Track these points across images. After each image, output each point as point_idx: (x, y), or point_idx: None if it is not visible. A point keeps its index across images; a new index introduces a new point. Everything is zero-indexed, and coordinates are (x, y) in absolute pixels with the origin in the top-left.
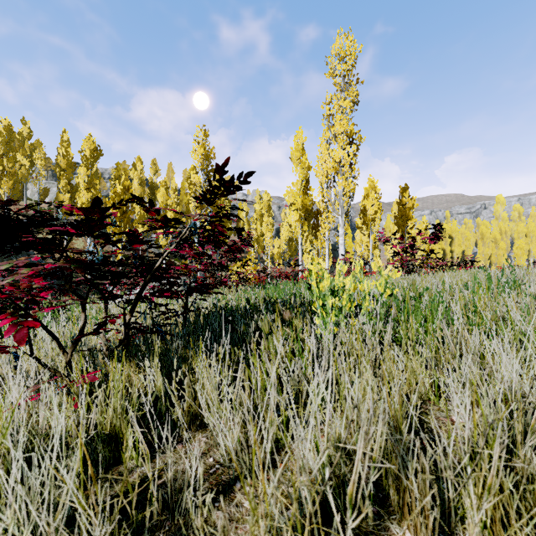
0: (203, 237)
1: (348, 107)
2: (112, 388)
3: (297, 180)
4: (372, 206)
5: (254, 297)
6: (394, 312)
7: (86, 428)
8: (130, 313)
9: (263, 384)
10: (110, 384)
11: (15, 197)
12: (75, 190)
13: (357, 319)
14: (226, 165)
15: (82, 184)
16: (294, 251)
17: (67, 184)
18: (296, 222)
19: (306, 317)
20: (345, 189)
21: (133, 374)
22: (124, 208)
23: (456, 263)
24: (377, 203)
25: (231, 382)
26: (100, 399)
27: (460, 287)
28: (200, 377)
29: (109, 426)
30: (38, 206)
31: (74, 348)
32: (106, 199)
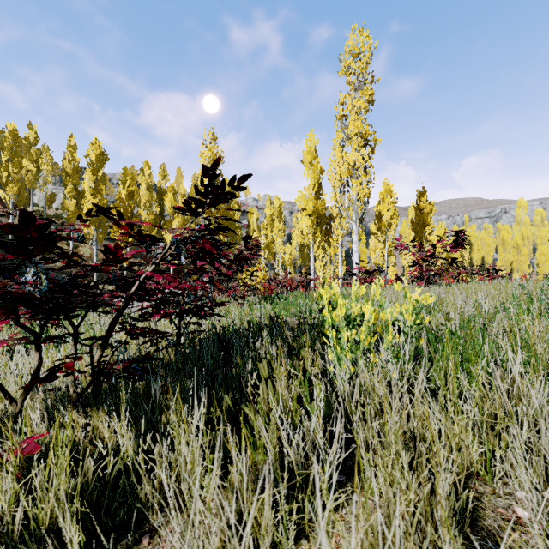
0: (191, 254)
1: (363, 107)
2: (53, 466)
3: (309, 184)
4: (387, 211)
5: (259, 315)
6: (423, 346)
7: (24, 513)
8: (100, 348)
9: (254, 469)
10: (49, 462)
11: (20, 203)
12: (82, 196)
13: (378, 356)
14: (216, 167)
15: (88, 190)
16: (306, 258)
17: (73, 190)
18: (307, 228)
19: (317, 346)
20: (359, 194)
21: (102, 426)
22: (129, 215)
23: (478, 272)
24: (393, 208)
25: (222, 437)
26: (38, 479)
27: (495, 308)
28: (177, 442)
29: (48, 518)
30: (45, 212)
31: (25, 396)
32: (110, 205)
